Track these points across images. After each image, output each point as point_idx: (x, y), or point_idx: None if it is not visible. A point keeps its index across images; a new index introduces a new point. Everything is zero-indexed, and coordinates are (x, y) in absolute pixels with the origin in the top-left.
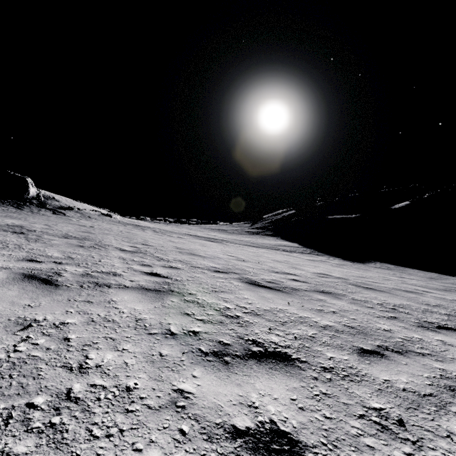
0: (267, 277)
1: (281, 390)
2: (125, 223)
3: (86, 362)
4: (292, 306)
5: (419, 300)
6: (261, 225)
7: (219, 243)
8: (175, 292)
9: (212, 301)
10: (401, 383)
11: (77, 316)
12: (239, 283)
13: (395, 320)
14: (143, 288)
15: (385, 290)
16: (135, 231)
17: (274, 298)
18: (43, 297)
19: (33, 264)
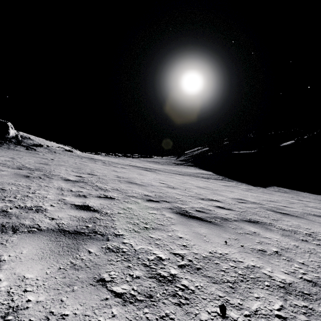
0: (196, 205)
1: None
2: (82, 156)
3: None
4: (231, 247)
5: None
6: (184, 158)
7: (153, 172)
8: (99, 234)
9: (141, 247)
10: None
11: None
12: (171, 214)
13: None
14: (61, 229)
15: (299, 215)
16: (87, 163)
17: (209, 234)
18: None
19: None
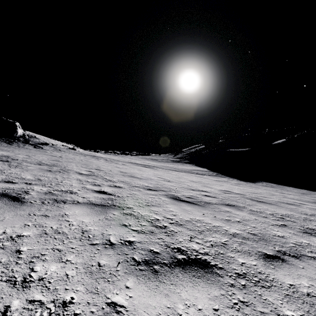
0: (186, 193)
1: (204, 299)
2: (85, 154)
3: (30, 275)
4: (207, 217)
5: (298, 210)
6: (181, 156)
7: (151, 168)
8: (117, 206)
9: (145, 214)
10: (304, 288)
11: (33, 229)
12: (166, 198)
13: (285, 228)
14: (92, 203)
15: (272, 203)
16: (91, 160)
17: (193, 210)
18: (8, 212)
19: (8, 185)
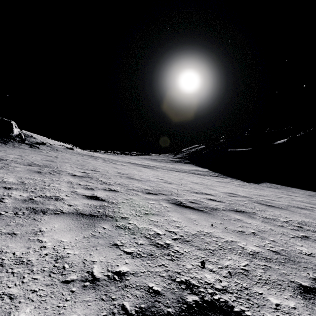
0: (190, 197)
1: None
2: (83, 154)
3: None
4: (216, 228)
5: (314, 216)
6: (181, 156)
7: (151, 169)
8: (109, 217)
9: (143, 226)
10: None
11: None
12: (167, 204)
13: (309, 241)
14: (79, 213)
15: (283, 207)
16: (88, 160)
17: (199, 219)
18: None
19: None
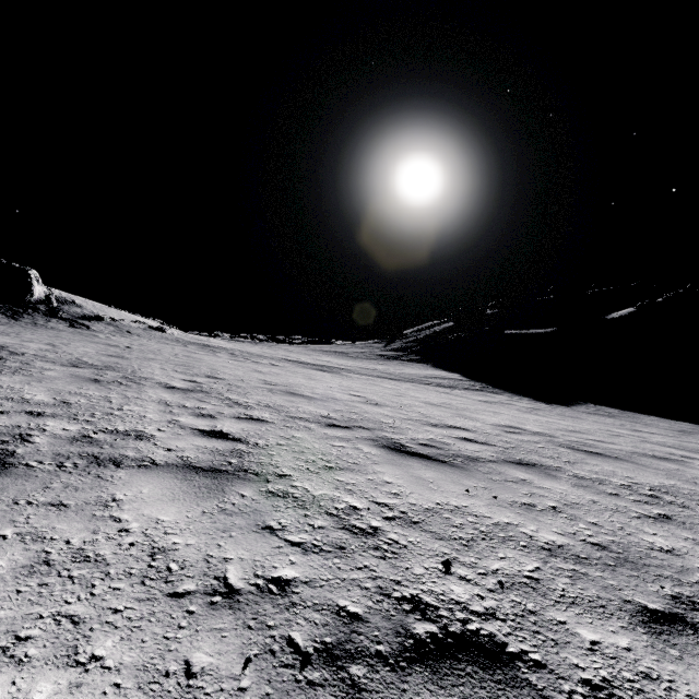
0: (420, 435)
1: None
2: (187, 341)
3: None
4: (476, 498)
5: (686, 475)
6: (402, 345)
7: (335, 373)
8: (251, 473)
9: (323, 493)
10: None
11: (12, 549)
12: (373, 448)
13: (671, 525)
14: (188, 465)
15: (622, 456)
16: (199, 355)
17: (439, 479)
18: None
19: None
